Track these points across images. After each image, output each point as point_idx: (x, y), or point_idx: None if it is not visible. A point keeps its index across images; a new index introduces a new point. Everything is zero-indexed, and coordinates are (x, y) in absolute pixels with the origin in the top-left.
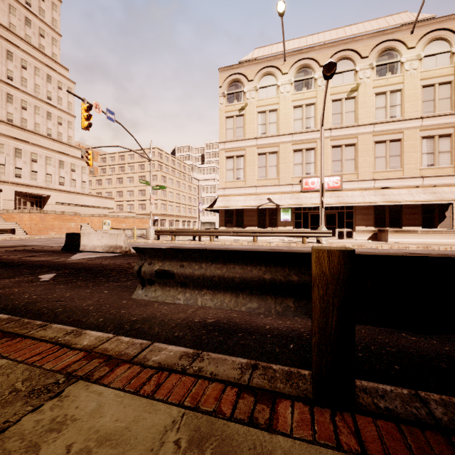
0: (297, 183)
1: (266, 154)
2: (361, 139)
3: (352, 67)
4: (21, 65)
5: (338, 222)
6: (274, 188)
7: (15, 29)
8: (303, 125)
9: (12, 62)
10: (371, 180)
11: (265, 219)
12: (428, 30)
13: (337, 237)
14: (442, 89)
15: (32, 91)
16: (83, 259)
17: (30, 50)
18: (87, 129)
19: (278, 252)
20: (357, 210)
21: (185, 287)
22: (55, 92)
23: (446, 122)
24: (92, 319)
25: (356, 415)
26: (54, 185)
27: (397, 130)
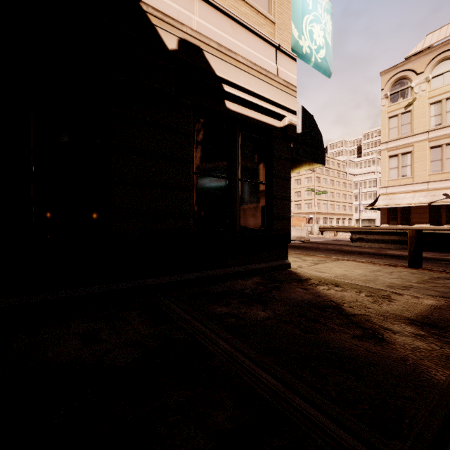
0: None
1: (441, 146)
2: None
3: None
4: None
5: None
6: None
7: None
8: None
9: None
10: None
11: (440, 216)
12: None
13: None
14: None
15: None
16: None
17: None
18: None
19: (400, 232)
20: None
21: (368, 243)
22: None
23: None
24: None
25: (419, 269)
26: None
27: None
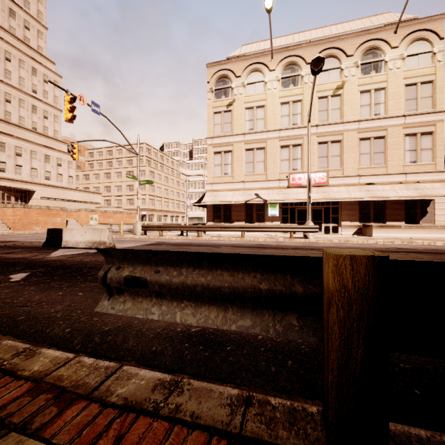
0: (284, 178)
1: (253, 150)
2: (346, 136)
3: (338, 65)
4: (5, 56)
5: (324, 217)
6: (261, 184)
7: None
8: (290, 121)
9: None
10: (356, 176)
11: (253, 214)
12: (410, 30)
13: (323, 232)
14: (424, 88)
15: (16, 84)
16: (63, 255)
17: (14, 42)
18: (71, 121)
19: (278, 256)
20: (342, 206)
21: (161, 298)
22: (41, 86)
23: (428, 120)
24: (57, 330)
25: None
26: (39, 179)
27: (381, 127)
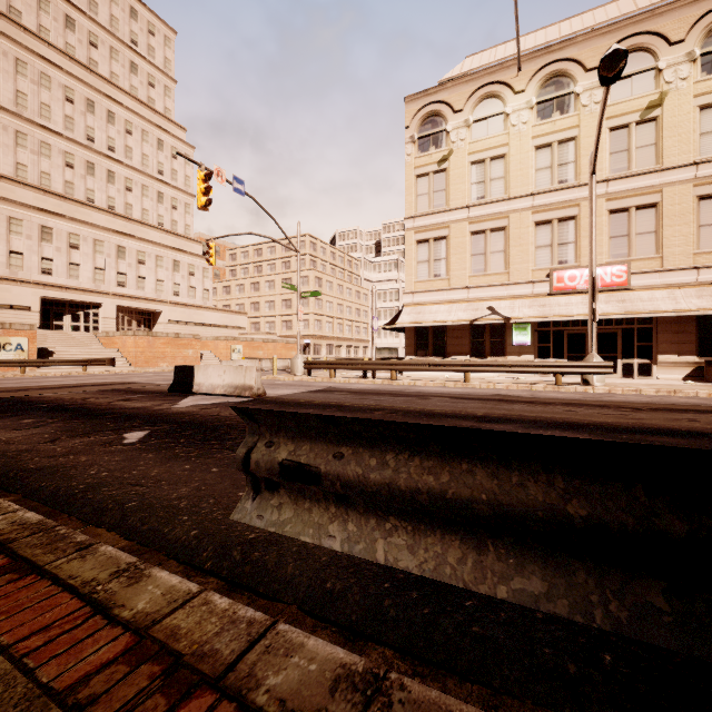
0: (542, 279)
1: (485, 233)
2: (669, 194)
3: (651, 64)
4: (125, 129)
5: (621, 346)
6: (499, 290)
7: (118, 80)
8: (554, 178)
9: (114, 126)
10: (690, 269)
11: (484, 342)
12: None
13: (619, 375)
14: None
15: (139, 164)
16: (195, 406)
17: (136, 106)
18: (206, 208)
19: (618, 444)
20: (660, 325)
21: (345, 506)
22: (169, 163)
23: None
24: (179, 530)
25: None
26: (167, 295)
27: None
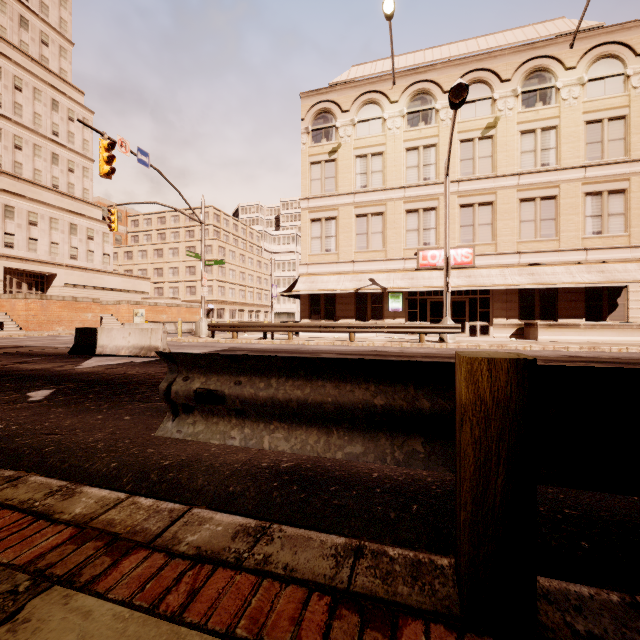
0: (411, 257)
1: (367, 216)
2: (501, 196)
3: (489, 95)
4: (14, 84)
5: (468, 312)
6: (378, 264)
7: (5, 33)
8: (420, 175)
9: (0, 80)
10: (515, 254)
11: (366, 308)
12: (593, 43)
13: (467, 334)
14: (613, 126)
15: (30, 123)
16: (99, 366)
17: (27, 63)
18: (108, 176)
19: (397, 361)
20: (495, 296)
21: (243, 418)
22: (64, 125)
23: (619, 173)
24: (100, 464)
25: None
26: (62, 258)
27: (551, 183)
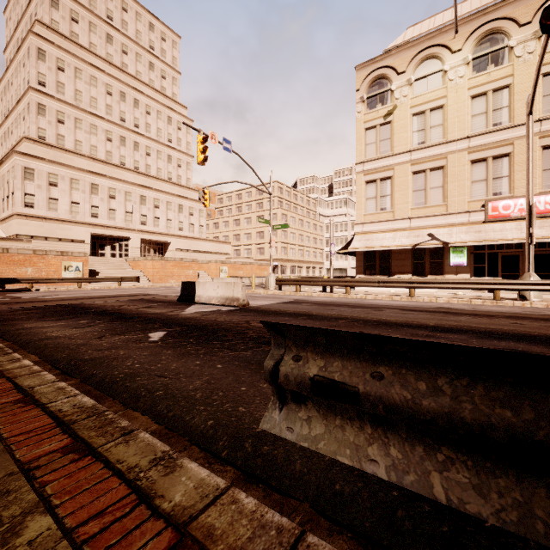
0: (478, 209)
1: (425, 172)
2: None
3: None
4: (146, 111)
5: None
6: (438, 219)
7: (141, 76)
8: (489, 121)
9: (138, 109)
10: None
11: (424, 263)
12: None
13: None
14: None
15: (155, 136)
16: (197, 313)
17: (153, 94)
18: (203, 163)
19: None
20: None
21: (383, 428)
22: (175, 134)
23: None
24: (198, 419)
25: None
26: (174, 230)
27: None
